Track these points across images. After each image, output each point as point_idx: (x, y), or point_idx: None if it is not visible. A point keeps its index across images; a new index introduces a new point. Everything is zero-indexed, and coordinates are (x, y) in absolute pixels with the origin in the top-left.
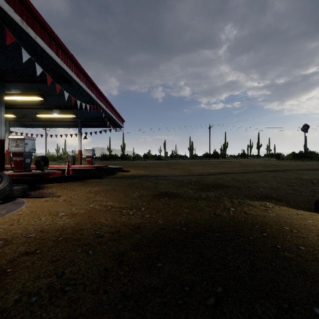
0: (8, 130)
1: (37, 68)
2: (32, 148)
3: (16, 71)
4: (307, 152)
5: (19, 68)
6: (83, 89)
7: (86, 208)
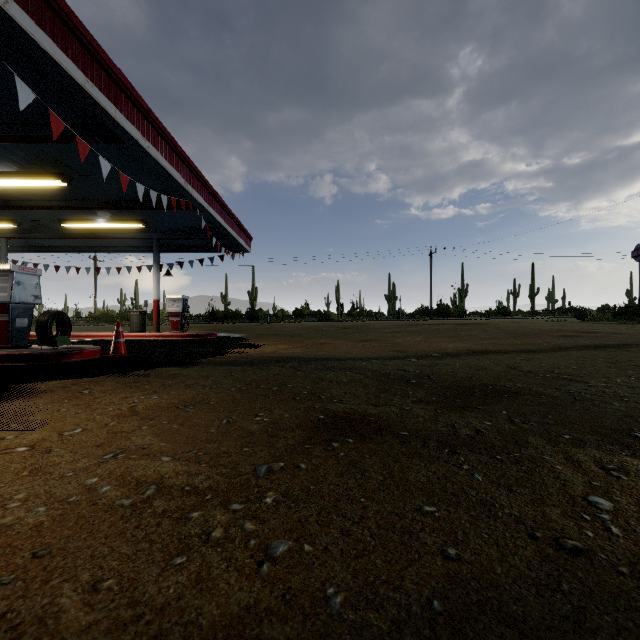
0: (5, 257)
1: (20, 91)
2: (31, 294)
3: None
4: None
5: None
6: (152, 157)
7: (65, 494)
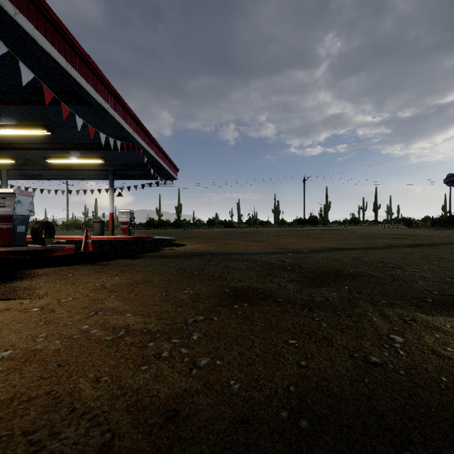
0: (6, 183)
1: (23, 72)
2: (27, 209)
3: (0, 84)
4: (453, 216)
5: (3, 79)
6: (110, 115)
7: (70, 334)
